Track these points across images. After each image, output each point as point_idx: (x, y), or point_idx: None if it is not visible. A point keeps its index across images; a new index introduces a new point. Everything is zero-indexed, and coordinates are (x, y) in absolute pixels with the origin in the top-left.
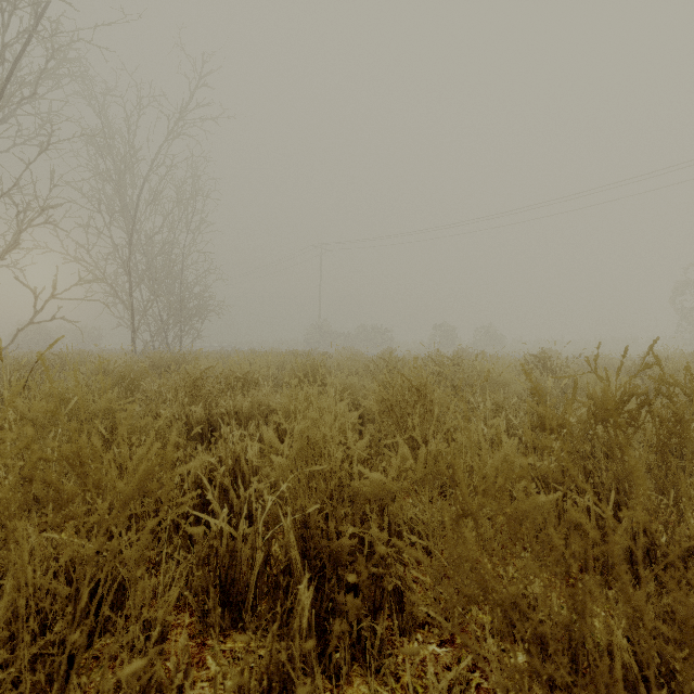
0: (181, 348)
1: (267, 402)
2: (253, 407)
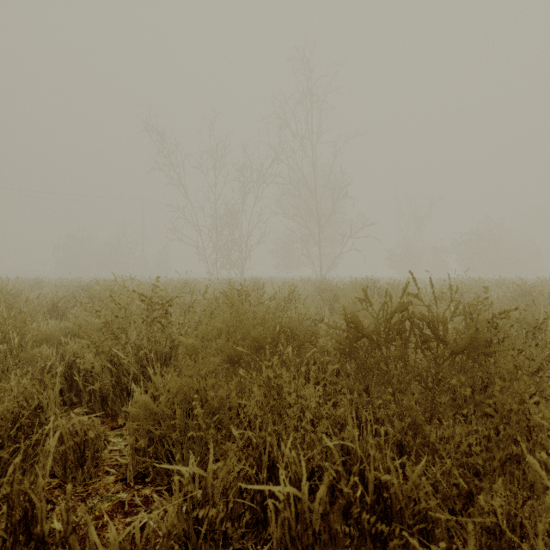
0: None
1: None
2: None
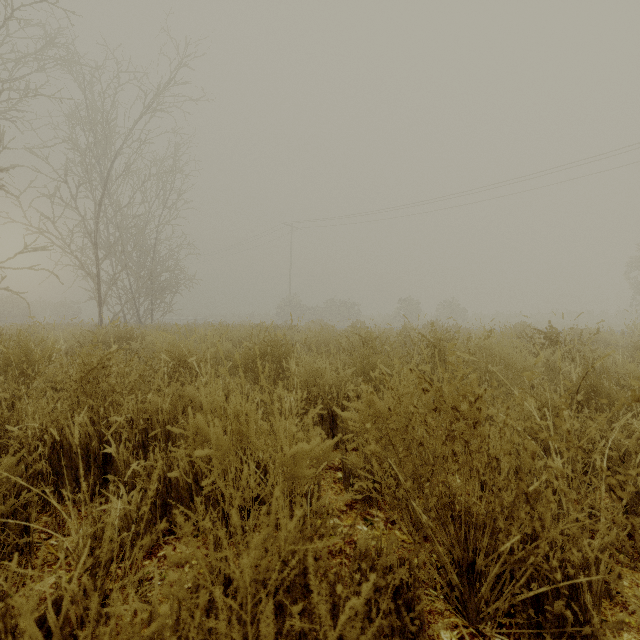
0: (152, 321)
1: (198, 401)
2: (176, 408)
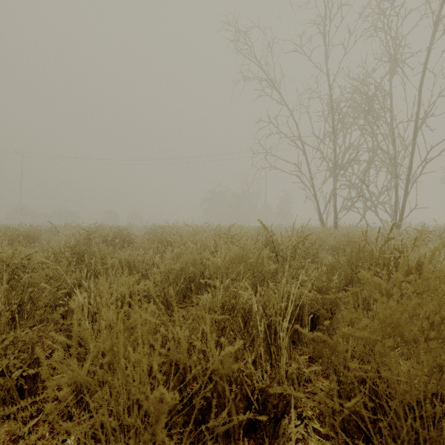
0: None
1: None
2: None
